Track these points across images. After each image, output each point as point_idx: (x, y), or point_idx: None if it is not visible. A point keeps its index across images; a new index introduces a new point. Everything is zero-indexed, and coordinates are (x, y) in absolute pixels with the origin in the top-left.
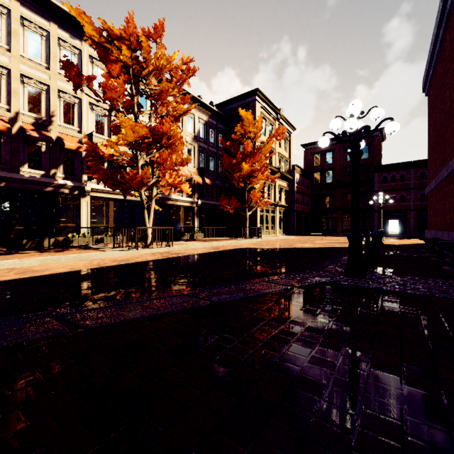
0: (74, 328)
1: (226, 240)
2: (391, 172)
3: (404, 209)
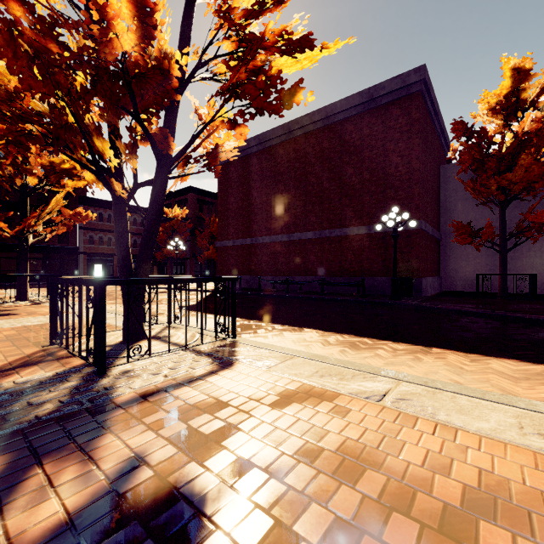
0: None
1: (30, 306)
2: (99, 209)
3: (113, 253)
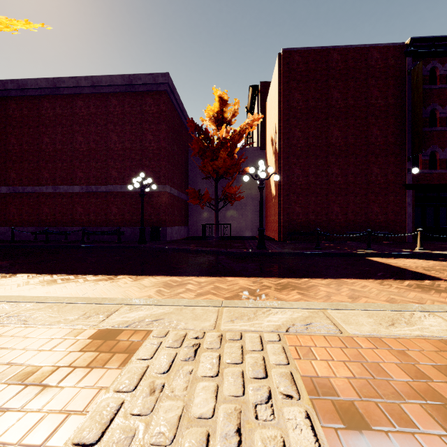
0: (227, 249)
1: None
2: None
3: None
